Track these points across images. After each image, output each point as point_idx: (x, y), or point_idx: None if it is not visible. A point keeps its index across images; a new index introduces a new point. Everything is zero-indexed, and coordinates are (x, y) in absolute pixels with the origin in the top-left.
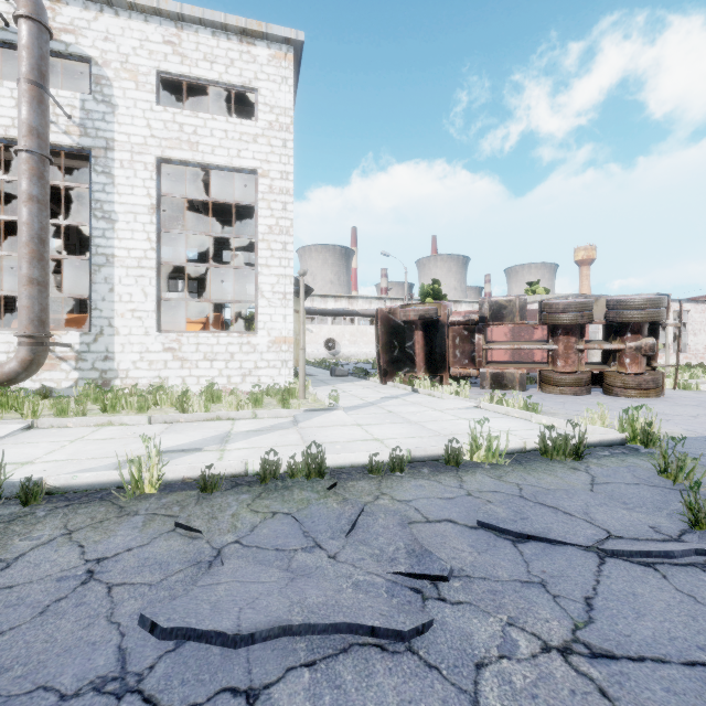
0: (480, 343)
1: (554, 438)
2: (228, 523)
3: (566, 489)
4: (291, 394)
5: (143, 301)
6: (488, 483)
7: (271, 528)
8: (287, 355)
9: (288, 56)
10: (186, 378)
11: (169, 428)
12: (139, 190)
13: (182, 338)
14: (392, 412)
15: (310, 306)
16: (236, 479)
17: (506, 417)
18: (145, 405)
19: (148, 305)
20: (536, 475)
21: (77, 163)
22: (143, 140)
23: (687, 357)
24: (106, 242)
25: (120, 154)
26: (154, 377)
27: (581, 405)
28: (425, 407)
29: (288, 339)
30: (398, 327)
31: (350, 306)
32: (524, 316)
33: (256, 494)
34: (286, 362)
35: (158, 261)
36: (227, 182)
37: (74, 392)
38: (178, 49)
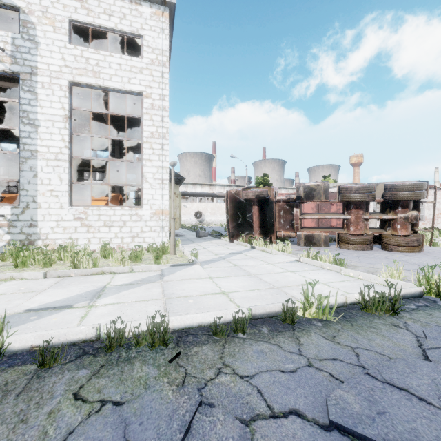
0: (297, 214)
1: (373, 296)
2: (38, 429)
3: (404, 358)
4: (165, 251)
5: (59, 184)
6: (324, 347)
7: (88, 437)
8: (164, 223)
9: (165, 14)
10: (91, 239)
11: (58, 282)
12: (56, 104)
13: (88, 210)
14: (236, 265)
15: (185, 190)
16: (85, 345)
17: (321, 269)
18: (49, 261)
19: (62, 187)
20: (365, 335)
21: (12, 85)
22: (59, 69)
23: (424, 223)
24: (31, 141)
25: (42, 78)
26: (67, 239)
27: (371, 258)
28: (260, 261)
29: (165, 211)
30: (241, 203)
31: (211, 190)
32: (327, 195)
33: (95, 369)
34: (163, 227)
35: (70, 156)
36: (122, 102)
37: (3, 250)
38: (85, 4)
